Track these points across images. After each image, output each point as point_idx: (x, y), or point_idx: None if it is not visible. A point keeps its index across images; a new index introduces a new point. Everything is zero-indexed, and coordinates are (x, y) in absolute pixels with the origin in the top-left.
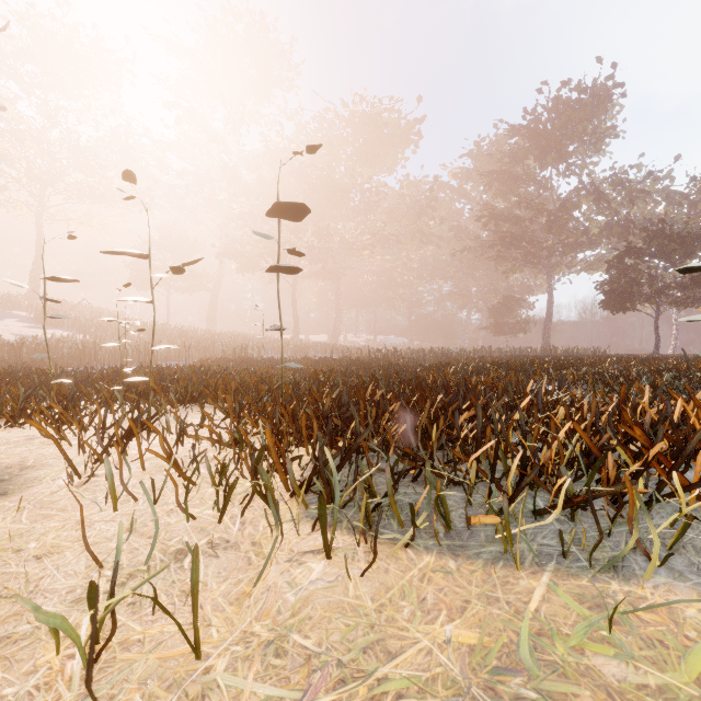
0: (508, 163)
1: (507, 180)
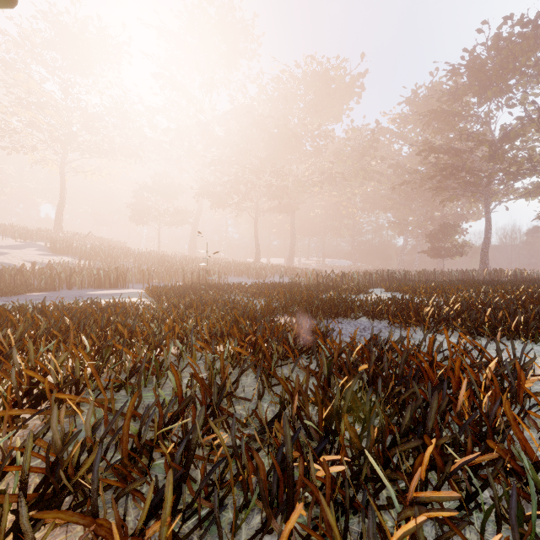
0: (447, 101)
1: (446, 117)
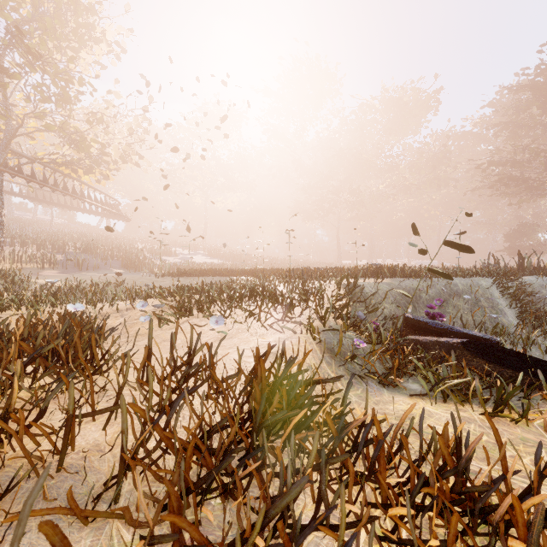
0: (511, 116)
1: (512, 128)
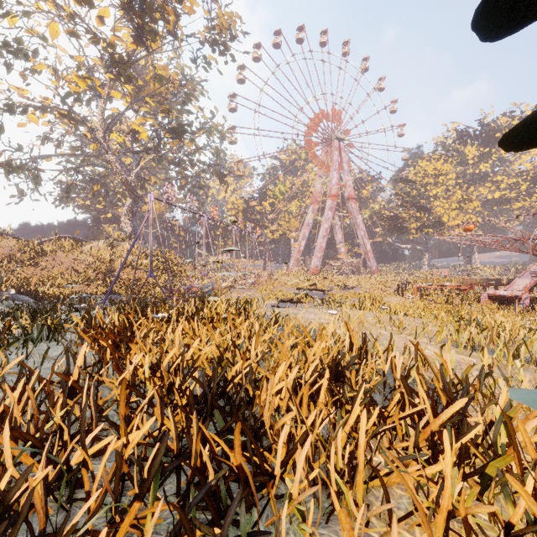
0: None
1: None
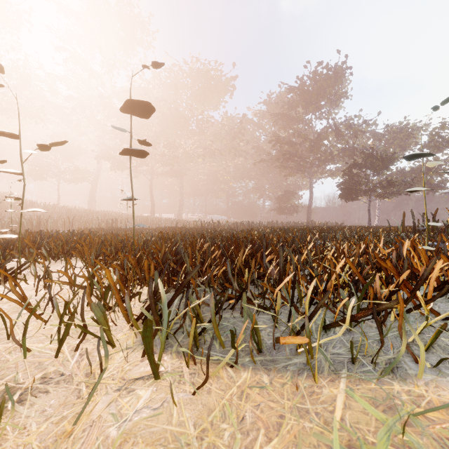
0: (287, 109)
1: (287, 119)
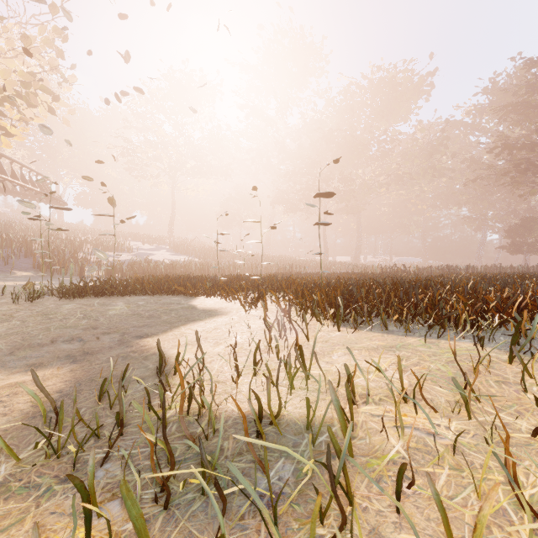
0: (525, 94)
1: (524, 109)
